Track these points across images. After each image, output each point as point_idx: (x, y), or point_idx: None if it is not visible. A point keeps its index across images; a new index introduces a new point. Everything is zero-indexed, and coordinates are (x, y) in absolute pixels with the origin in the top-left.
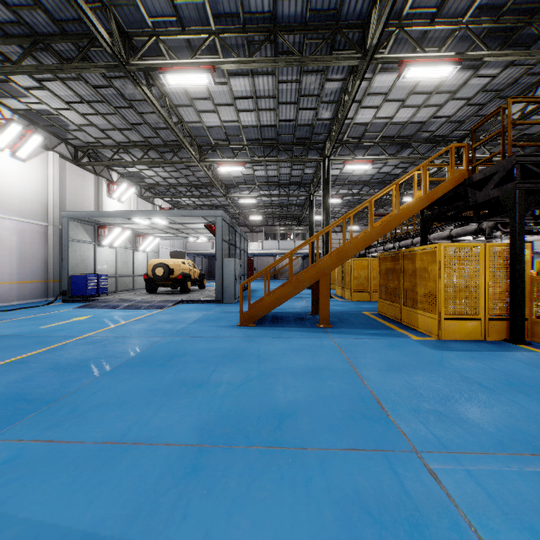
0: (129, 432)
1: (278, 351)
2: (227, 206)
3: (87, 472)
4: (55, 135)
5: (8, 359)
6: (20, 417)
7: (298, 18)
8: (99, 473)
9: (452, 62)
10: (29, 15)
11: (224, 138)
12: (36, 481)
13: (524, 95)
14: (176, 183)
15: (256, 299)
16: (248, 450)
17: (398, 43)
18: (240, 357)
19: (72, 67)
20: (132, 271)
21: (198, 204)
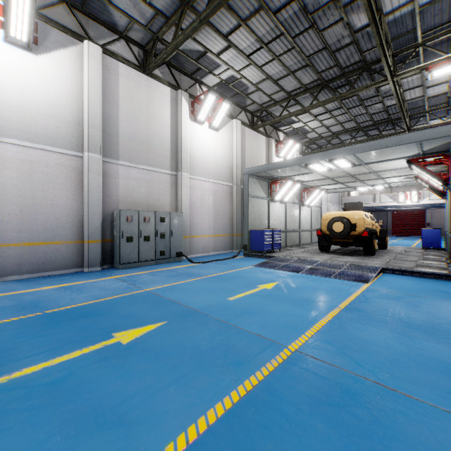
0: None
1: None
2: None
3: None
4: (237, 105)
5: (171, 428)
6: None
7: None
8: None
9: None
10: None
11: (443, 22)
12: None
13: None
14: (340, 130)
15: None
16: None
17: None
18: None
19: None
20: (298, 226)
21: None
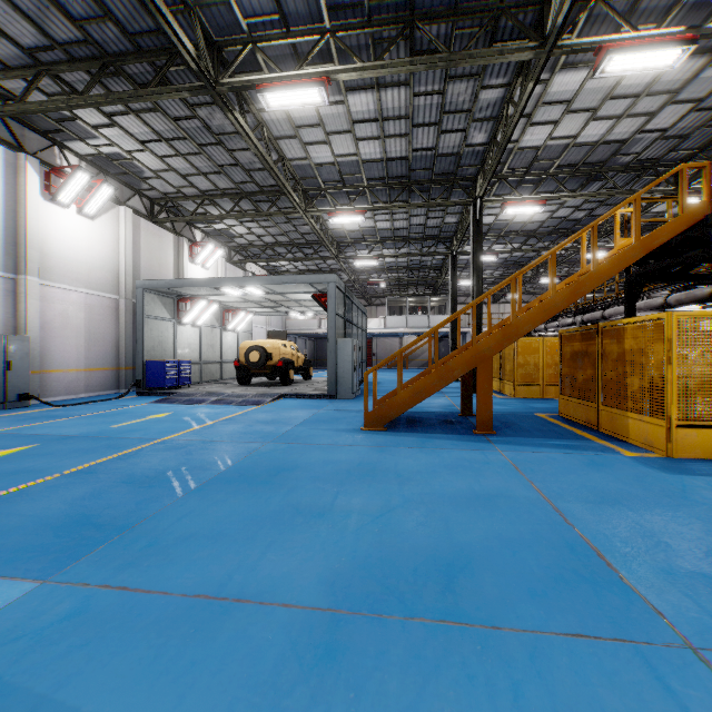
0: (229, 581)
1: (424, 467)
2: (338, 271)
3: (174, 643)
4: (127, 185)
5: (72, 466)
6: (85, 549)
7: (445, 0)
8: (191, 646)
9: (681, 42)
10: (98, 30)
11: (337, 179)
12: (105, 651)
13: None
14: (274, 242)
15: (381, 394)
16: (408, 623)
17: (592, 23)
18: (371, 474)
19: (148, 94)
20: (219, 356)
21: (301, 269)
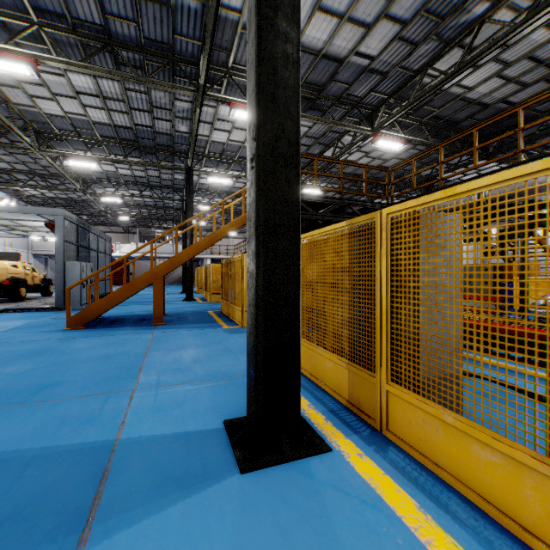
0: None
1: (88, 346)
2: (90, 202)
3: None
4: None
5: None
6: None
7: (134, 40)
8: None
9: None
10: None
11: (71, 129)
12: None
13: (333, 145)
14: (12, 168)
15: None
16: None
17: (232, 85)
18: (41, 354)
19: None
20: None
21: (50, 196)
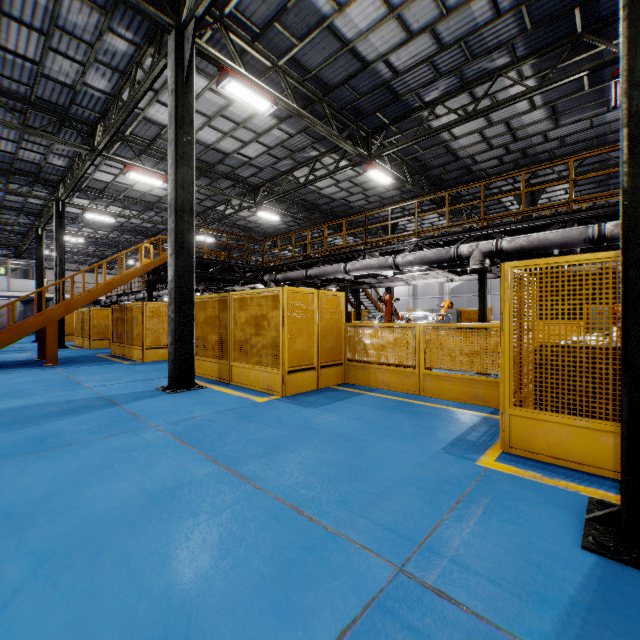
0: None
1: (3, 379)
2: None
3: None
4: None
5: None
6: None
7: (22, 94)
8: None
9: (162, 180)
10: None
11: None
12: None
13: (224, 203)
14: None
15: None
16: None
17: (126, 145)
18: None
19: None
20: None
21: None
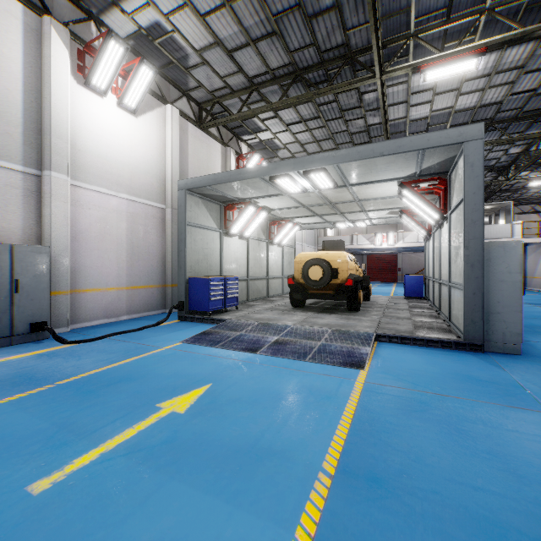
0: None
1: None
2: None
3: None
4: (174, 85)
5: None
6: None
7: None
8: None
9: None
10: None
11: (439, 6)
12: None
13: None
14: (317, 152)
15: None
16: None
17: None
18: None
19: None
20: (265, 271)
21: None
